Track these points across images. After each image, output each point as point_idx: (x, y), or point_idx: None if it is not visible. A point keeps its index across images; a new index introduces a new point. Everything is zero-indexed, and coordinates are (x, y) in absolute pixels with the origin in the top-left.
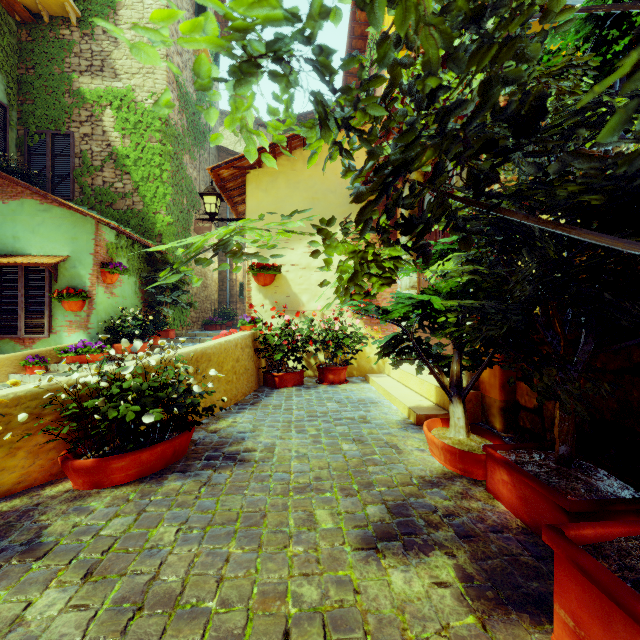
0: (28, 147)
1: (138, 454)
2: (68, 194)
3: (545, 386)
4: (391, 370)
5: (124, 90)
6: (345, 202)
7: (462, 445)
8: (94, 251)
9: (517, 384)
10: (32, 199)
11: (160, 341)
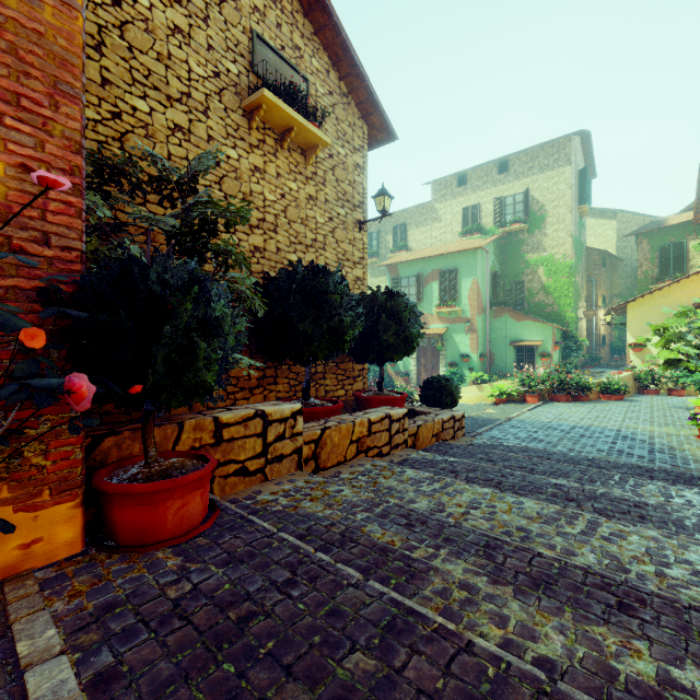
0: (505, 289)
1: (616, 396)
2: (522, 307)
3: None
4: None
5: (548, 256)
6: None
7: None
8: (552, 338)
9: None
10: (528, 320)
11: (613, 375)
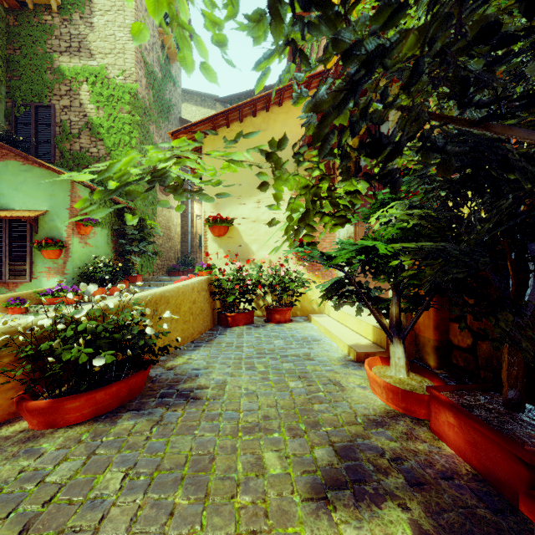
0: (15, 117)
1: (93, 394)
2: (50, 158)
3: (503, 332)
4: (330, 311)
5: (98, 68)
6: (290, 163)
7: (403, 384)
8: (70, 206)
9: (450, 325)
10: (15, 160)
11: (119, 285)
